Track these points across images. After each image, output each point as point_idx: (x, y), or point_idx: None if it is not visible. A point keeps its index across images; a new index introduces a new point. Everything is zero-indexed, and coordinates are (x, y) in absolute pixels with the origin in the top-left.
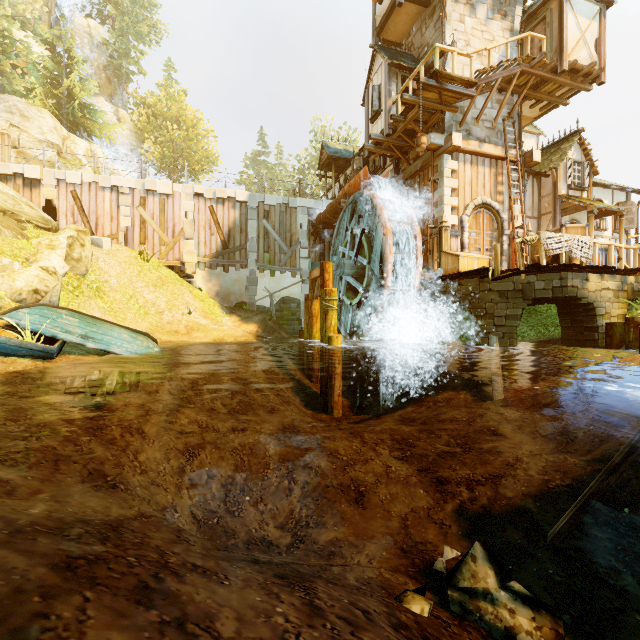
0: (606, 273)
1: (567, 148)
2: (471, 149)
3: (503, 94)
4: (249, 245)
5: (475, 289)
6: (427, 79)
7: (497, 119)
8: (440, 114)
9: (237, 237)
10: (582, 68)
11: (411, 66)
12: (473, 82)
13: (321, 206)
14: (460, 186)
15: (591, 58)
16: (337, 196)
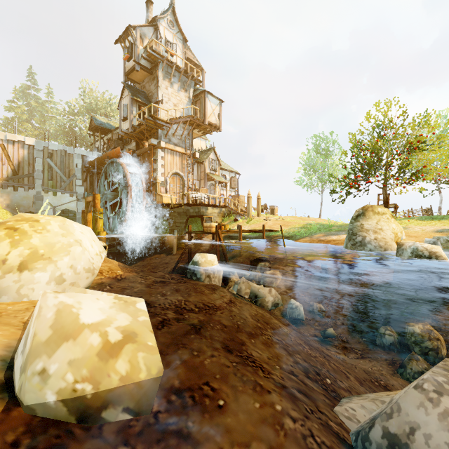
0: (215, 207)
1: (209, 154)
2: (170, 148)
3: (185, 125)
4: (36, 174)
5: (169, 211)
6: (148, 117)
7: (182, 136)
8: (156, 130)
9: (26, 168)
10: (213, 124)
11: (143, 101)
12: (169, 122)
13: (91, 155)
14: (166, 164)
15: (217, 121)
16: (102, 155)
